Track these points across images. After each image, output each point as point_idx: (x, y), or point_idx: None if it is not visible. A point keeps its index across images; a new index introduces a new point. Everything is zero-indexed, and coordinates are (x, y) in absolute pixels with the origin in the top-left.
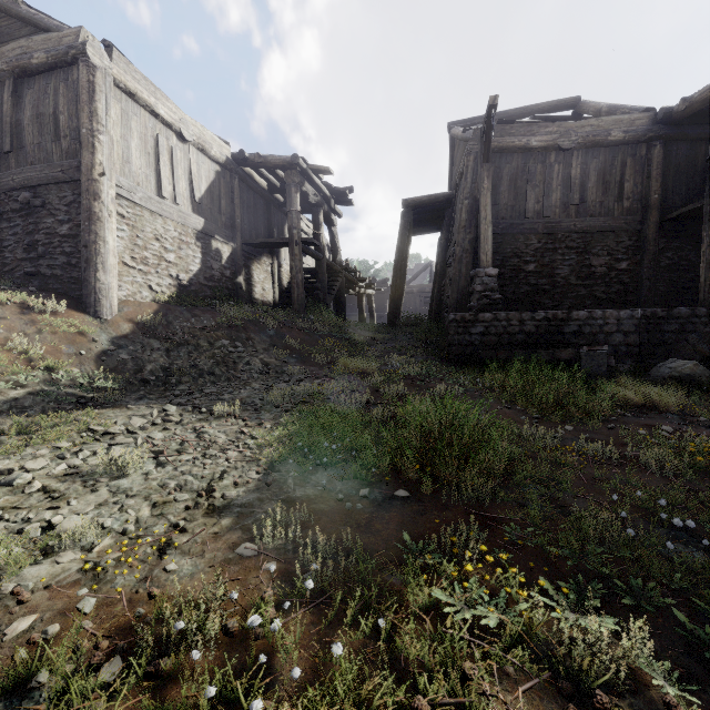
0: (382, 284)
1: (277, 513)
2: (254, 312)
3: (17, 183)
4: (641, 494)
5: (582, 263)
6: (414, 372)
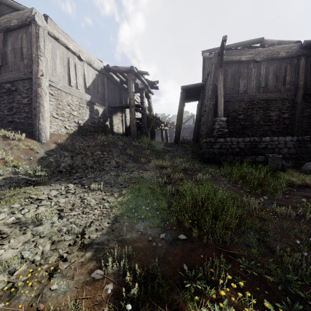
0: (171, 124)
1: (115, 251)
2: (113, 138)
3: (4, 80)
4: None
5: (266, 114)
6: (187, 166)
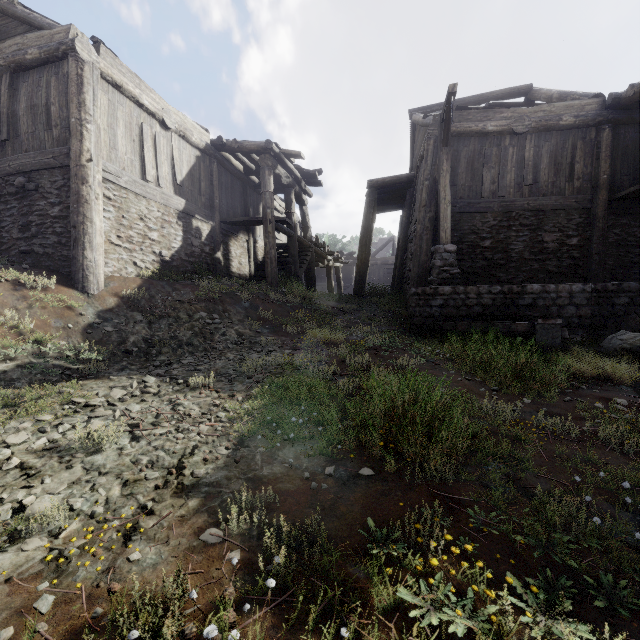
0: (349, 257)
1: (243, 496)
2: (231, 285)
3: (13, 169)
4: (604, 475)
5: (535, 239)
6: (378, 342)
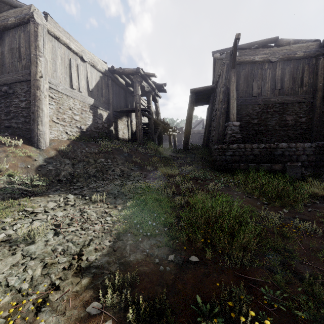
0: (180, 129)
1: (116, 279)
2: (118, 144)
3: (1, 82)
4: None
5: (282, 119)
6: (197, 175)
